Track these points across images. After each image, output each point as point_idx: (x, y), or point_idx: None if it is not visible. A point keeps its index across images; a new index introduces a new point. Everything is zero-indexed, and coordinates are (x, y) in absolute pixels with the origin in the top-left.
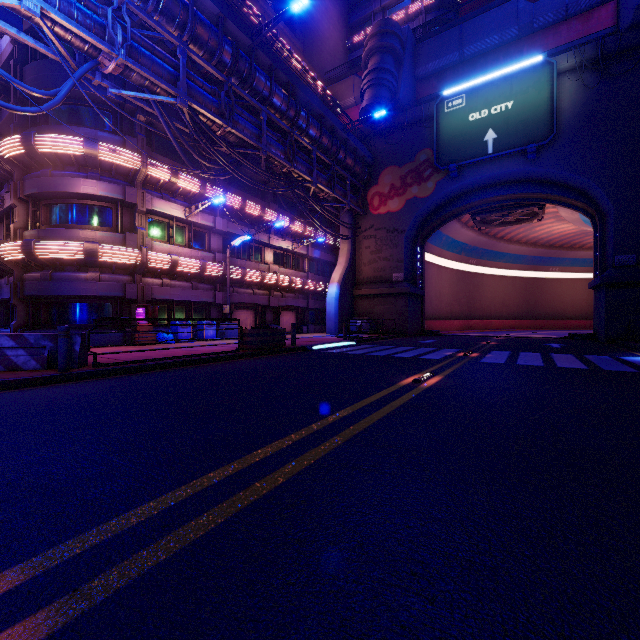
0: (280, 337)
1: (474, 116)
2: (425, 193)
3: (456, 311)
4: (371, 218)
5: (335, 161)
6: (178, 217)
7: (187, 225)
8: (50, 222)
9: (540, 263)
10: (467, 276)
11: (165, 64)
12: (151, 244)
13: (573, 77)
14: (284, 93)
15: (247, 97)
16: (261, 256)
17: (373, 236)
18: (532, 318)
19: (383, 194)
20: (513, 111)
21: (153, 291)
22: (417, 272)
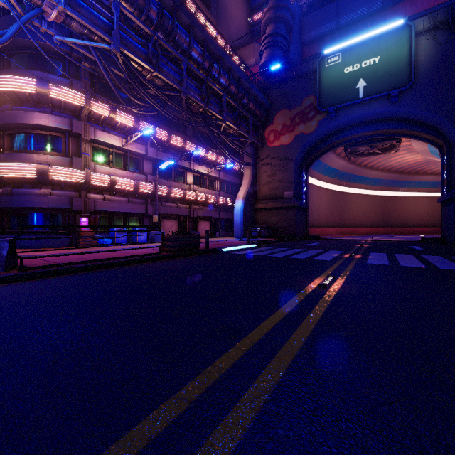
0: (196, 241)
1: (348, 69)
2: (309, 130)
3: (331, 221)
4: (268, 150)
5: (240, 105)
6: (116, 146)
7: (124, 152)
8: (12, 148)
9: (393, 185)
10: (339, 194)
11: (101, 16)
12: (94, 167)
13: (428, 36)
14: (200, 48)
15: (170, 49)
16: (183, 178)
17: (269, 163)
18: (387, 226)
19: (277, 131)
20: (379, 64)
21: (96, 204)
22: (303, 191)
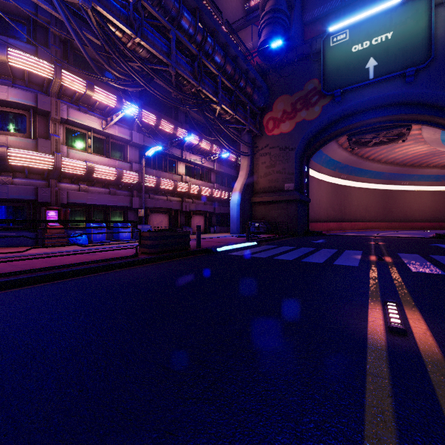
0: (184, 239)
1: (356, 47)
2: (312, 116)
3: (331, 215)
4: (266, 139)
5: (237, 88)
6: (95, 128)
7: (105, 137)
8: None
9: (394, 178)
10: (339, 188)
11: None
12: (67, 151)
13: None
14: (192, 17)
15: (156, 13)
16: (175, 168)
17: (268, 153)
18: (388, 221)
19: (276, 118)
20: (392, 40)
21: (69, 195)
22: (304, 183)
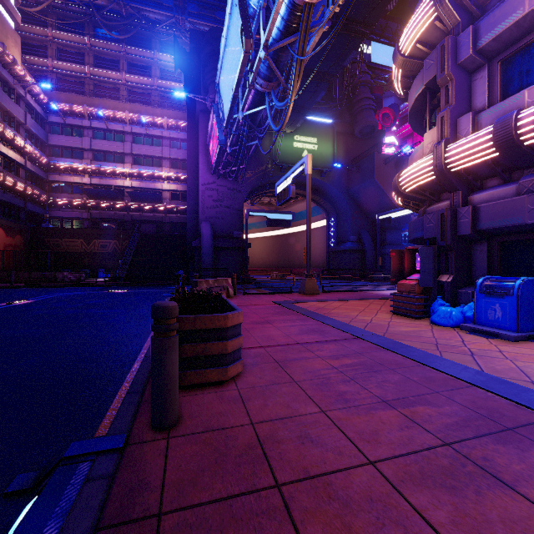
0: None
1: None
2: None
3: None
4: None
5: None
6: None
7: None
8: None
9: None
10: None
11: None
12: (478, 121)
13: None
14: None
15: None
16: None
17: None
18: None
19: None
20: None
21: (482, 214)
22: None
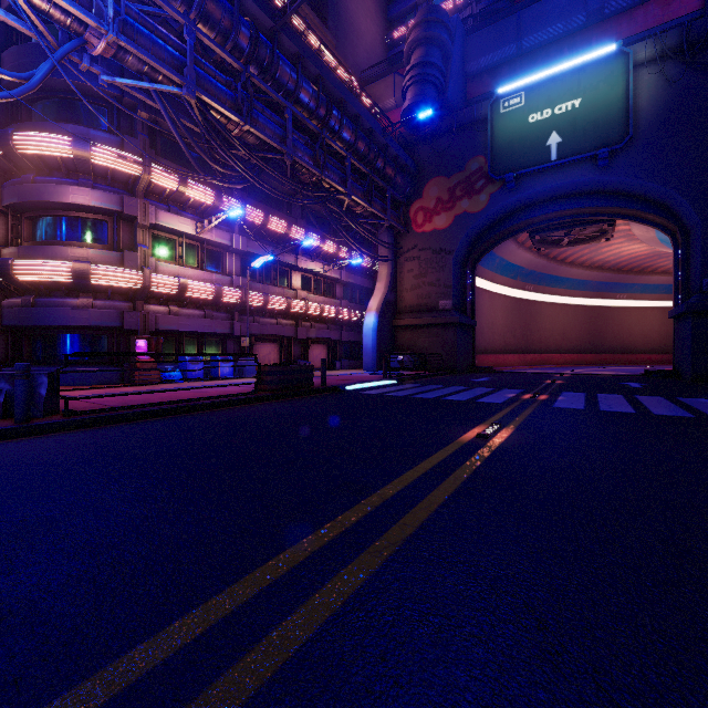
0: (307, 375)
1: (535, 117)
2: (477, 207)
3: (511, 344)
4: (414, 237)
5: (373, 170)
6: (188, 233)
7: (199, 243)
8: (34, 238)
9: (606, 289)
10: (523, 304)
11: (168, 46)
12: (155, 265)
13: (652, 69)
14: (313, 87)
15: (269, 90)
16: (287, 280)
17: (416, 258)
18: (596, 352)
19: (428, 209)
20: (581, 110)
21: (158, 320)
22: (467, 299)
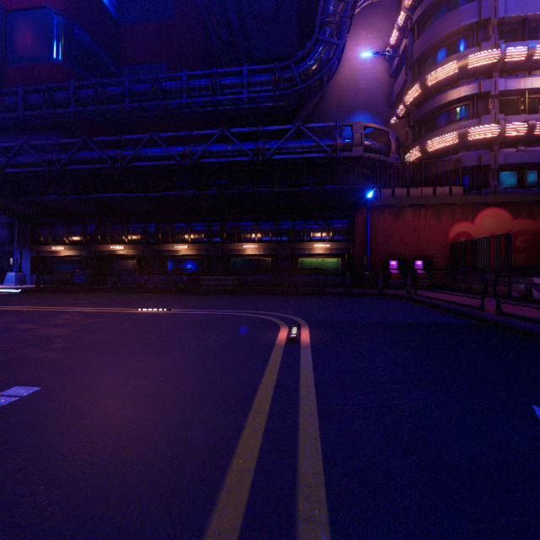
0: None
1: None
2: None
3: None
4: None
5: None
6: None
7: None
8: None
9: None
10: None
11: None
12: None
13: None
14: None
15: None
16: None
17: None
18: None
19: None
20: None
21: None
22: None
